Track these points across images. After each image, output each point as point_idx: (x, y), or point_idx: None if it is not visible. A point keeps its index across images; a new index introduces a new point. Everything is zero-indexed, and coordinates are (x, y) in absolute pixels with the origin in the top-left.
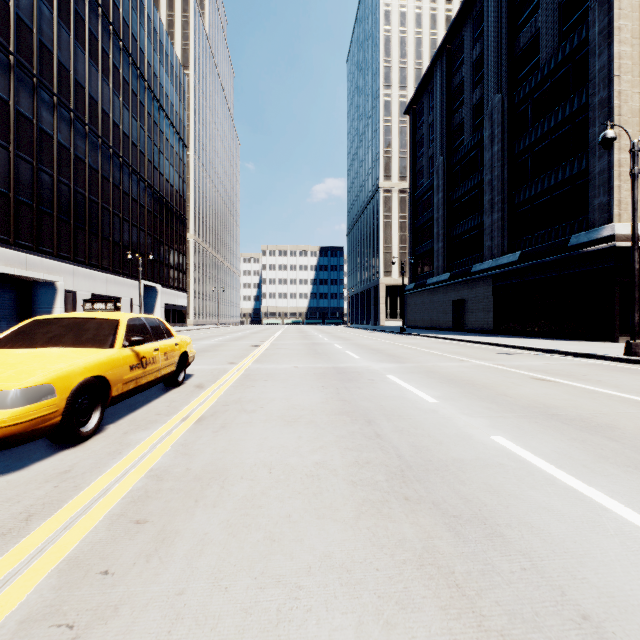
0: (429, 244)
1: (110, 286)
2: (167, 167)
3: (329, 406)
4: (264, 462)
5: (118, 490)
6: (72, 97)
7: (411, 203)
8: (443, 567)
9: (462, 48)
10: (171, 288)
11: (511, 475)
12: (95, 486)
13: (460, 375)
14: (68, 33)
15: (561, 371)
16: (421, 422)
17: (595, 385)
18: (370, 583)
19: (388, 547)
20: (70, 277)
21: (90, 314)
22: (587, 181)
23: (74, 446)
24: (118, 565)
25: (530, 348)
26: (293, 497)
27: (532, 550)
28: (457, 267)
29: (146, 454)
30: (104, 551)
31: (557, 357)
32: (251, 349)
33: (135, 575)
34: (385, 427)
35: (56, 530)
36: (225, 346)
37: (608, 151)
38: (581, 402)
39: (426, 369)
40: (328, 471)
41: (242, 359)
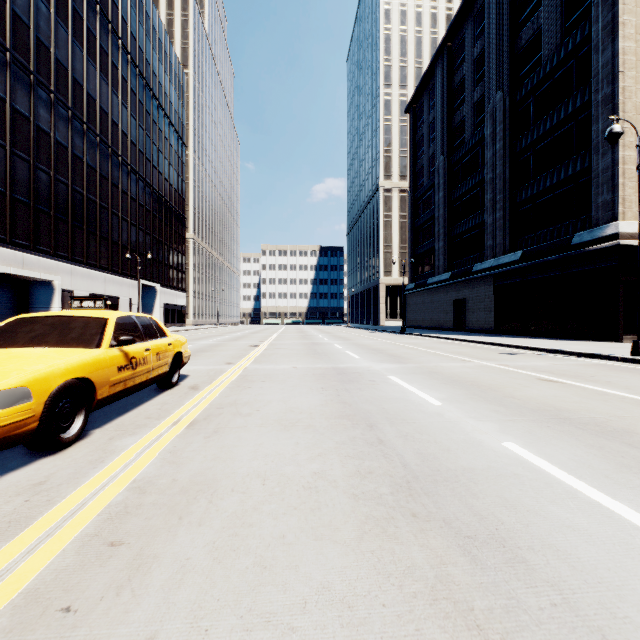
0: (430, 243)
1: (108, 286)
2: (166, 166)
3: (329, 409)
4: (258, 472)
5: (95, 505)
6: (70, 95)
7: (411, 202)
8: (460, 602)
9: (463, 46)
10: (170, 288)
11: (528, 487)
12: (70, 500)
13: (464, 376)
14: (66, 30)
15: (568, 372)
16: (426, 426)
17: (605, 386)
18: (376, 624)
19: (395, 576)
20: (68, 276)
21: (77, 312)
22: (590, 179)
23: (54, 453)
24: (83, 599)
25: (533, 348)
26: (288, 513)
27: (561, 580)
28: (458, 266)
29: (130, 463)
30: (69, 581)
31: (562, 357)
32: (250, 349)
33: (101, 613)
34: (388, 432)
35: (18, 554)
36: (223, 346)
37: (612, 148)
38: (593, 405)
39: (429, 370)
40: (327, 482)
41: (240, 359)
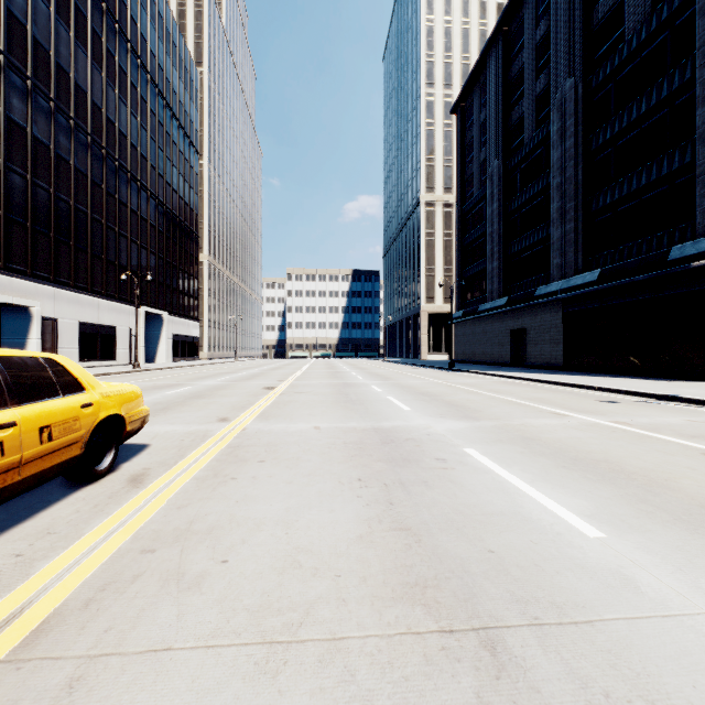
0: (481, 264)
1: (103, 313)
2: (175, 175)
3: (376, 556)
4: None
5: None
6: (52, 83)
7: (459, 217)
8: None
9: (522, 29)
10: (180, 316)
11: None
12: None
13: (582, 447)
14: (47, 5)
15: None
16: (636, 650)
17: None
18: None
19: None
20: (50, 301)
21: None
22: (692, 178)
23: None
24: None
25: (636, 393)
26: None
27: None
28: (516, 290)
29: None
30: None
31: (688, 408)
32: (261, 393)
33: None
34: (551, 689)
35: None
36: (229, 388)
37: None
38: None
39: (518, 433)
40: None
41: (242, 412)
